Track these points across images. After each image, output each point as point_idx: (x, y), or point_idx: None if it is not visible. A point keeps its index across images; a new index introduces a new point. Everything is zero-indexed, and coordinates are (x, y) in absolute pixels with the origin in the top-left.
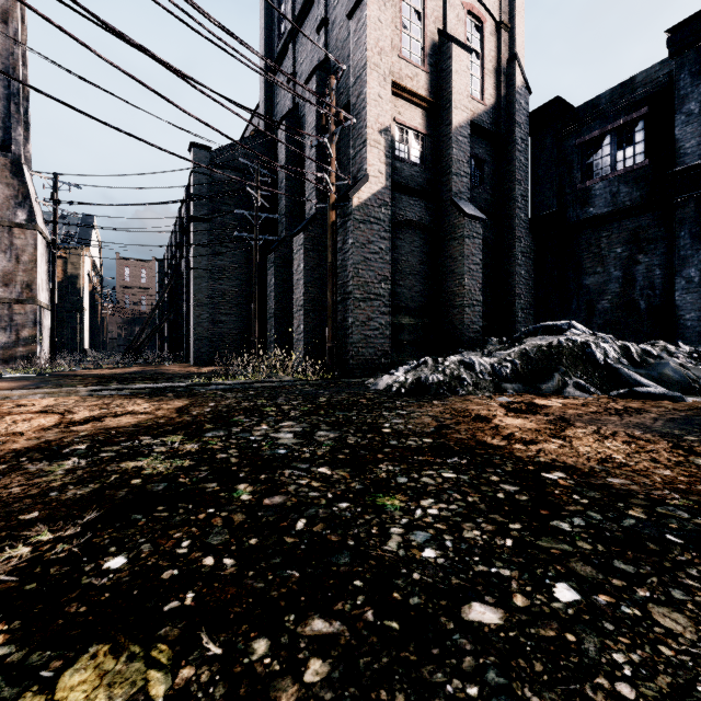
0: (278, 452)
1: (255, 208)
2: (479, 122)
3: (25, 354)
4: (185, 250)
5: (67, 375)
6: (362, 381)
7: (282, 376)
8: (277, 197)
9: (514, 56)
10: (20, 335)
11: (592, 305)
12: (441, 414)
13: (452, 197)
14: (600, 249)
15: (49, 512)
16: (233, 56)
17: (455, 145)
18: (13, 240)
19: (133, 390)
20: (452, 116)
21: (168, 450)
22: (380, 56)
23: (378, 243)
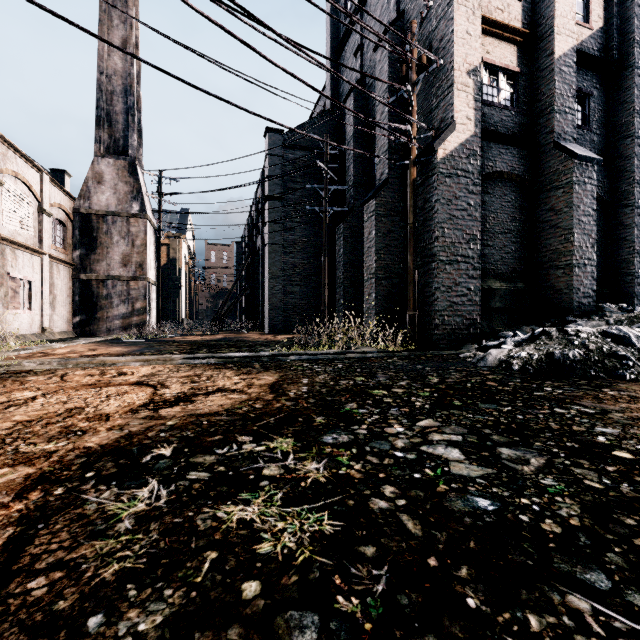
0: (481, 507)
1: (325, 181)
2: (583, 49)
3: (138, 322)
4: (260, 228)
5: (167, 341)
6: (453, 354)
7: (360, 346)
8: (343, 171)
9: None
10: (134, 307)
11: None
12: None
13: (555, 139)
14: None
15: None
16: (316, 5)
17: (557, 77)
18: (130, 228)
19: (221, 359)
20: (555, 44)
21: (282, 475)
22: None
23: (466, 199)
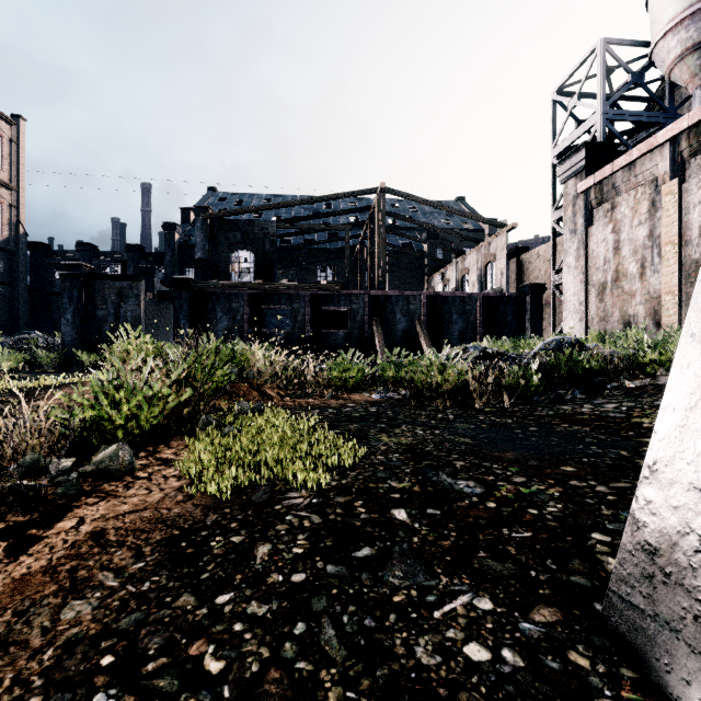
0: None
1: None
2: (0, 245)
3: None
4: None
5: None
6: None
7: None
8: None
9: (19, 221)
10: None
11: (56, 324)
12: None
13: None
14: (59, 304)
15: None
16: None
17: None
18: None
19: None
20: None
21: None
22: None
23: None
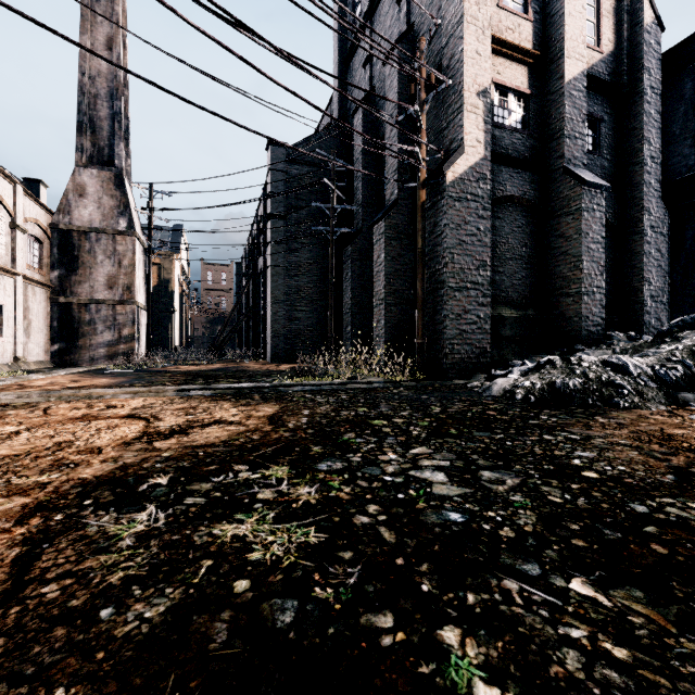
0: (452, 520)
1: (331, 200)
2: (594, 73)
3: (126, 351)
4: (262, 249)
5: (159, 371)
6: (462, 384)
7: (367, 376)
8: (351, 189)
9: None
10: (121, 334)
11: None
12: (642, 443)
13: (565, 164)
14: None
15: (84, 693)
16: (320, 20)
17: (567, 101)
18: (116, 246)
19: (218, 390)
20: (565, 67)
21: (276, 498)
22: (478, 6)
23: (475, 223)
